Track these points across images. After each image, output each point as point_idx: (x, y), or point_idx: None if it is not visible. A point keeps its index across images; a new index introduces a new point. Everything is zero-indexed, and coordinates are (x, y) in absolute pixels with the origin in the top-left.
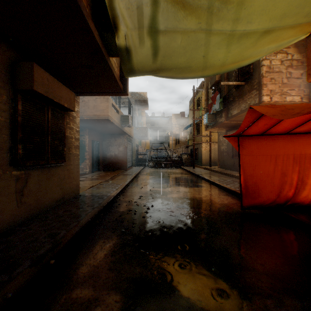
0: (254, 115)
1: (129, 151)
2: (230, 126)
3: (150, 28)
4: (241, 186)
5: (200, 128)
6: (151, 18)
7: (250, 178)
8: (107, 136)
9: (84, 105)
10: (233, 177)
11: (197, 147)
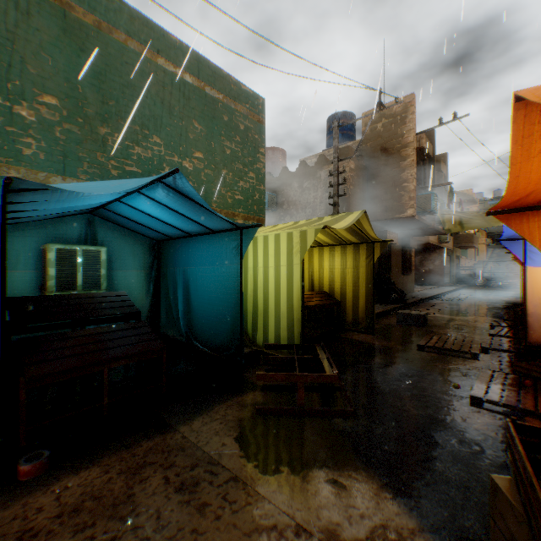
0: None
1: (446, 265)
2: None
3: (458, 223)
4: None
5: None
6: (458, 221)
7: None
8: (419, 251)
9: None
10: None
11: None
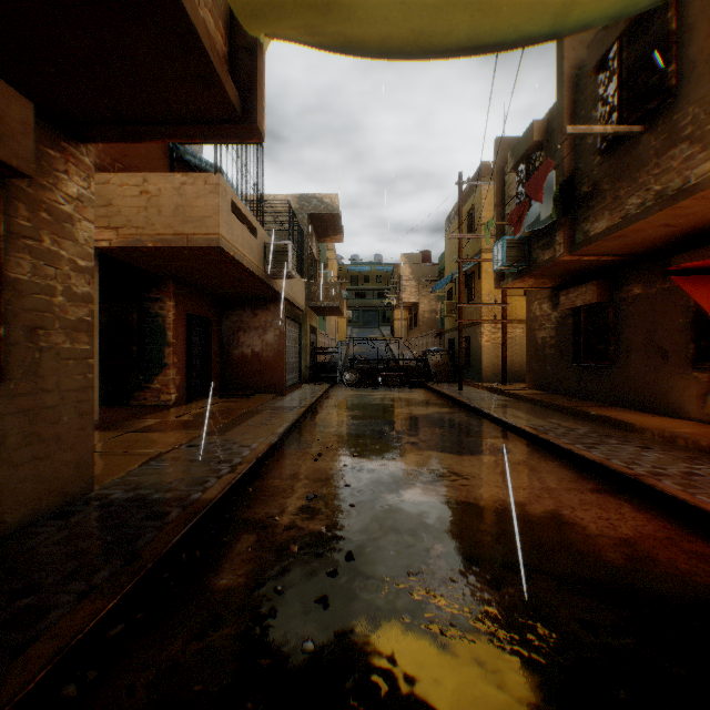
0: None
1: (292, 344)
2: (569, 274)
3: None
4: None
5: (478, 285)
6: None
7: None
8: (232, 304)
9: (146, 205)
10: (589, 419)
11: (466, 335)
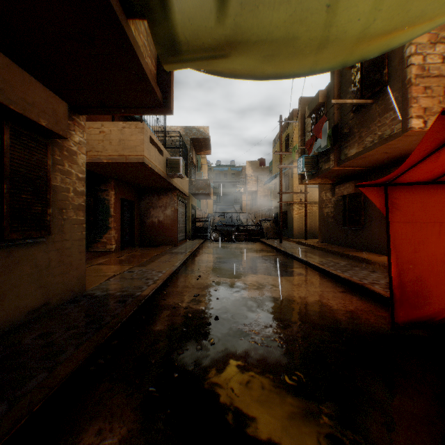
0: (442, 134)
1: (181, 216)
2: (340, 176)
3: None
4: (391, 283)
5: (291, 181)
6: None
7: (407, 267)
8: (146, 192)
9: (103, 139)
10: (348, 258)
11: (284, 211)
